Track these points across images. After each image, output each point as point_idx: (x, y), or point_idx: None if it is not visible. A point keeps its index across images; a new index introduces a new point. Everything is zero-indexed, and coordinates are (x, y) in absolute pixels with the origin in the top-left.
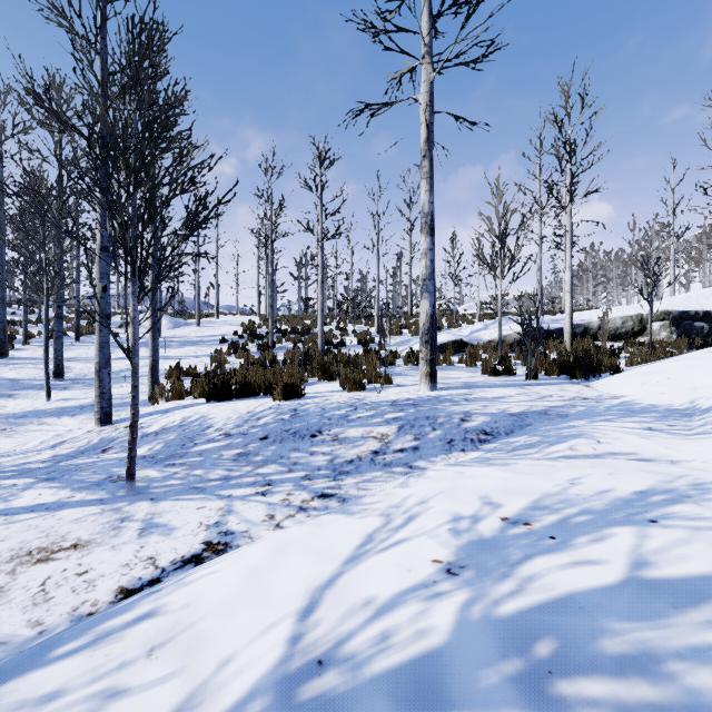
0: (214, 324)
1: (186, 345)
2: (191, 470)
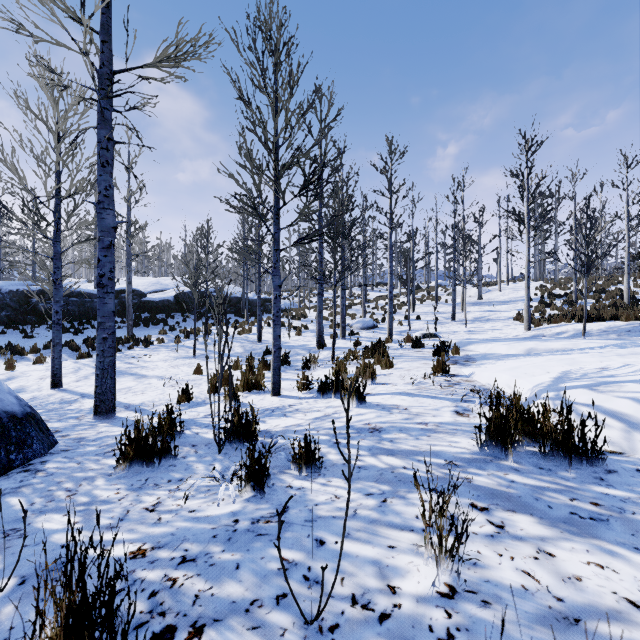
0: (509, 289)
1: (502, 304)
2: (600, 337)
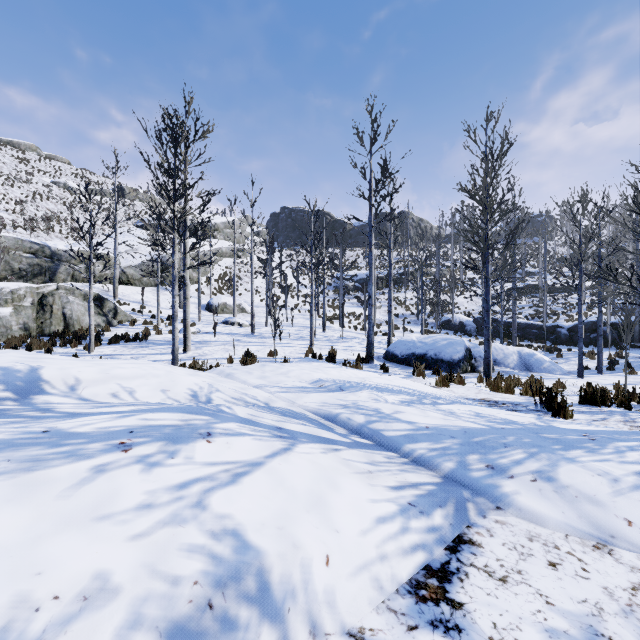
0: None
1: None
2: None
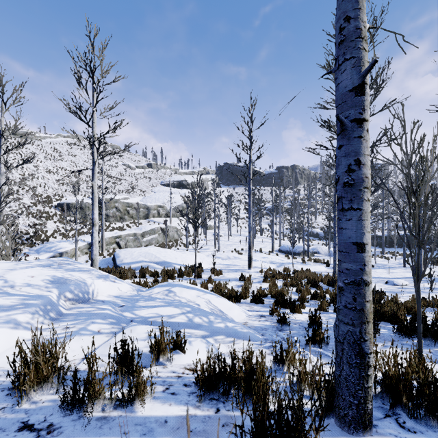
0: None
1: None
2: None
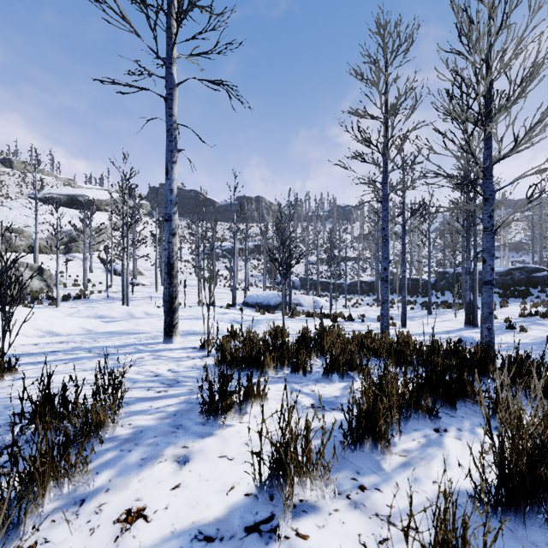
0: None
1: None
2: None
